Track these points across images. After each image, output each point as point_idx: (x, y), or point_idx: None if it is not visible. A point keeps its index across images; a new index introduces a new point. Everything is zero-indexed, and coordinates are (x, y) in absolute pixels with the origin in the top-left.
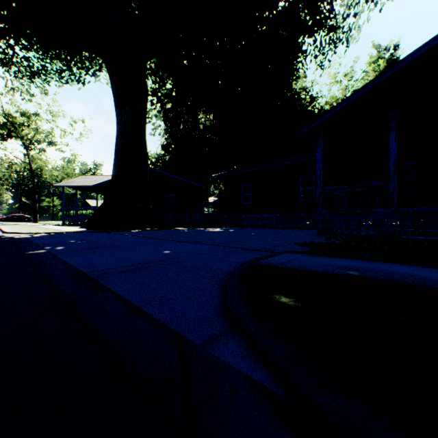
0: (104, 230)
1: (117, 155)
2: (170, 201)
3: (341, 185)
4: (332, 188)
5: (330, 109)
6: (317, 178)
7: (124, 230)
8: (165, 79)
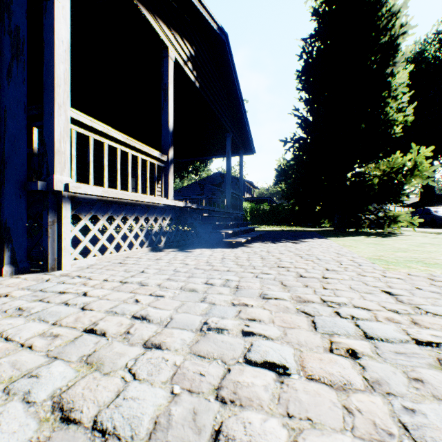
0: None
1: (420, 198)
2: None
3: None
4: None
5: None
6: None
7: None
8: None
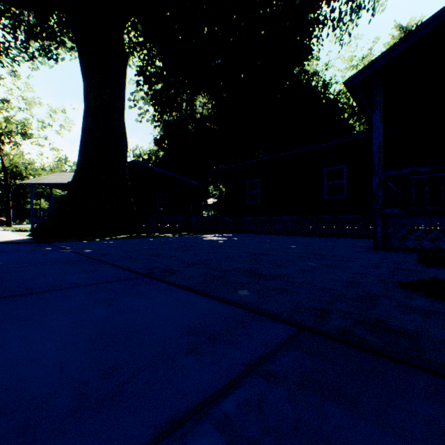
0: (46, 240)
1: (83, 139)
2: (160, 201)
3: (421, 167)
4: (402, 173)
5: (406, 35)
6: (373, 158)
7: (86, 238)
8: (155, 56)
